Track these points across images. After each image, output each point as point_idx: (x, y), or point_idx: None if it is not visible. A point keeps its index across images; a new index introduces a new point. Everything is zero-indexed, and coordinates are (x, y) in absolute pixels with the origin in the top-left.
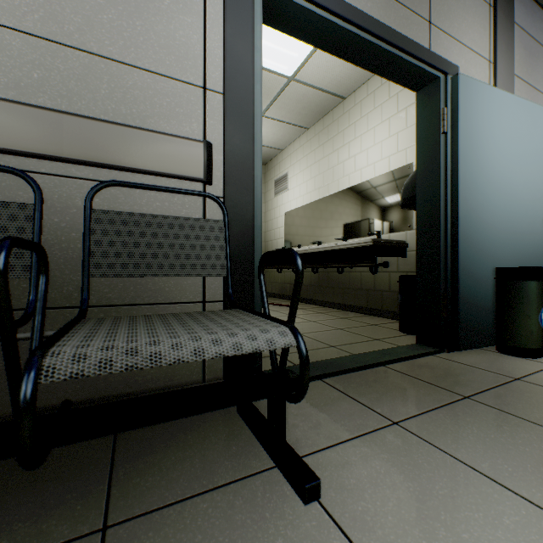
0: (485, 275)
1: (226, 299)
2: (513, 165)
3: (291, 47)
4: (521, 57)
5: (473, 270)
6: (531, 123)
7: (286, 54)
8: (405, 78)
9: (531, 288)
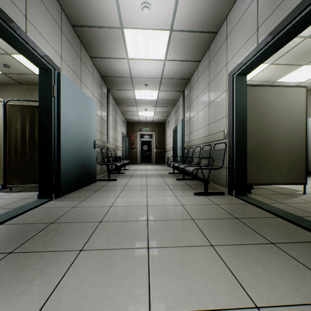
0: None
1: (228, 168)
2: None
3: None
4: None
5: None
6: None
7: None
8: None
9: None
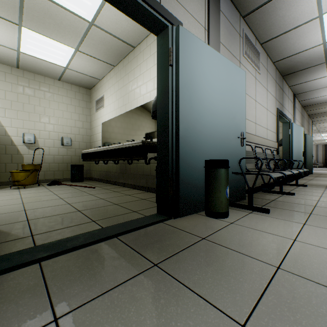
0: (198, 165)
1: None
2: (217, 96)
3: None
4: (225, 33)
5: (190, 161)
6: (227, 72)
7: (82, 1)
8: (144, 21)
9: (221, 173)
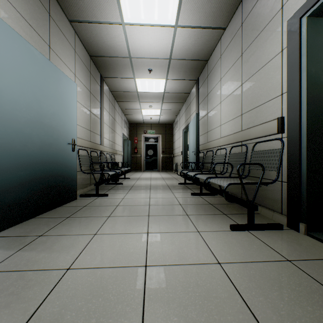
0: None
1: (286, 181)
2: None
3: None
4: None
5: None
6: None
7: None
8: None
9: None
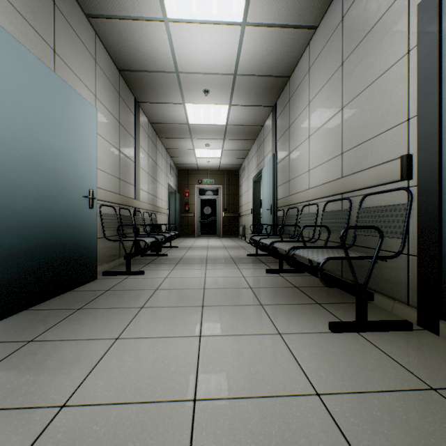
0: None
1: (417, 255)
2: None
3: None
4: None
5: None
6: None
7: None
8: None
9: None
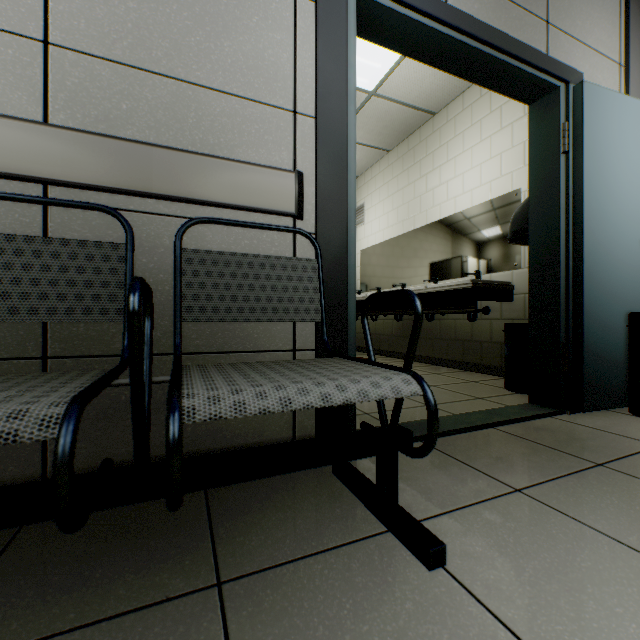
0: (616, 322)
1: (318, 347)
2: None
3: (373, 58)
4: None
5: (600, 316)
6: None
7: (367, 66)
8: (516, 89)
9: None
